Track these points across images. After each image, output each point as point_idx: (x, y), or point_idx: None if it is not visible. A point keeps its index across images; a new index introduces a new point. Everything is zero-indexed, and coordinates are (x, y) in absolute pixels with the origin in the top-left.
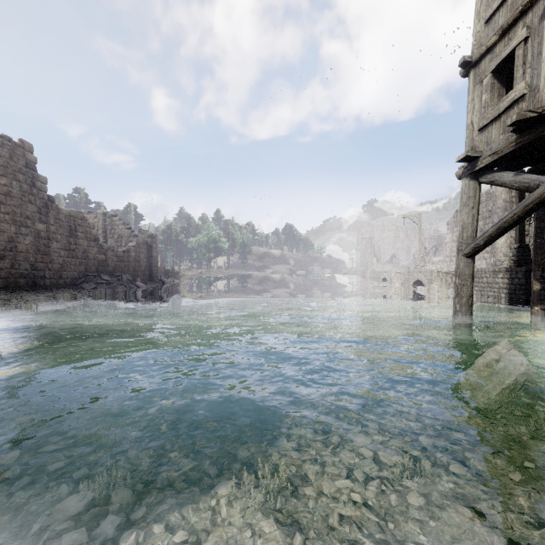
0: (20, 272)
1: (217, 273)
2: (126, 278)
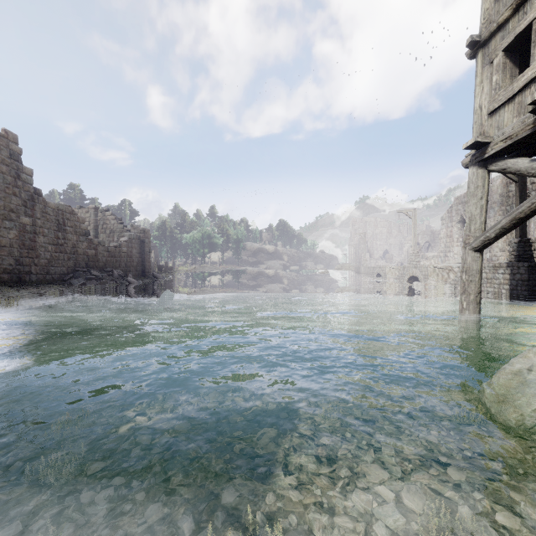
0: (4, 268)
1: (211, 269)
2: (117, 273)
